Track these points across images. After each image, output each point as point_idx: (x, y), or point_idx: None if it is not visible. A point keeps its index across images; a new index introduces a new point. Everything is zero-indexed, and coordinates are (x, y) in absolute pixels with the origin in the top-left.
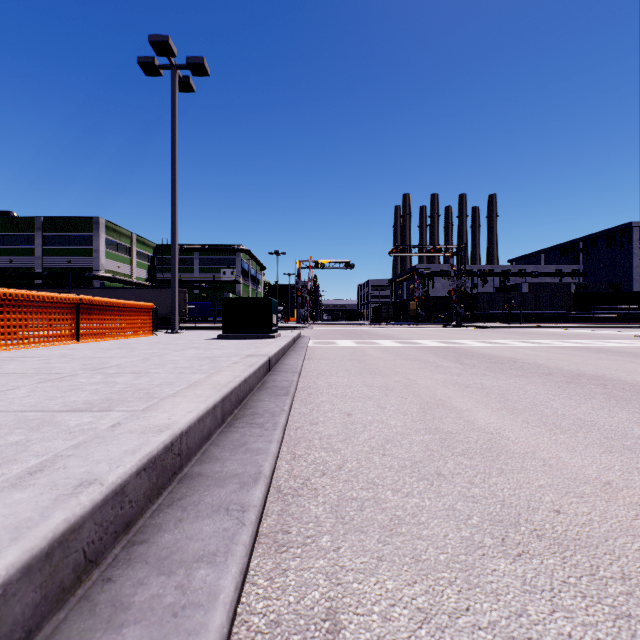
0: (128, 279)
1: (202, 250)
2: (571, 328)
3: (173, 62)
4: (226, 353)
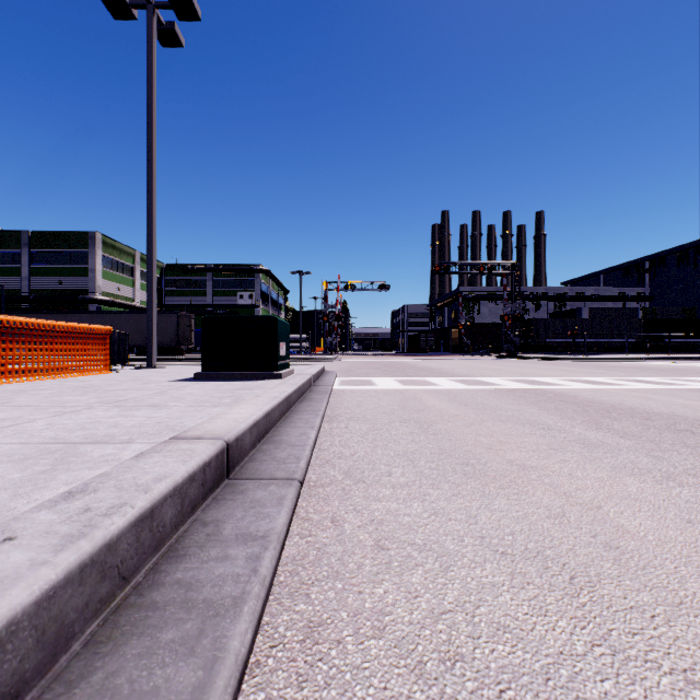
0: (130, 303)
1: (216, 270)
2: (652, 360)
3: None
4: (148, 422)
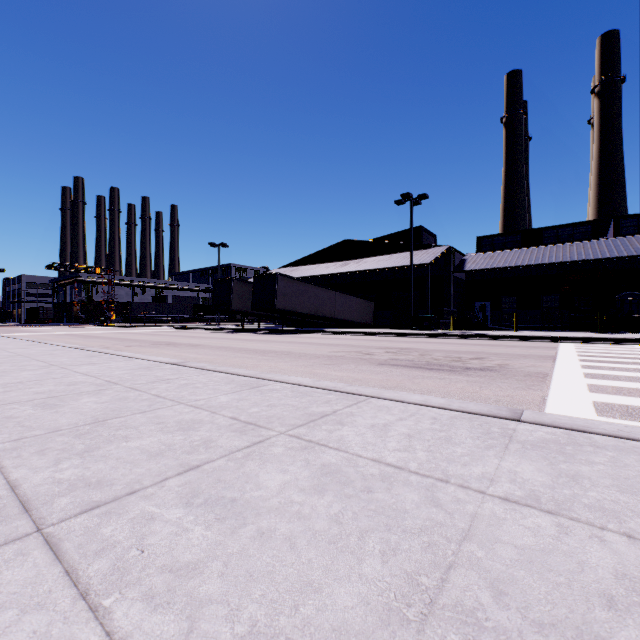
0: None
1: None
2: (172, 326)
3: None
4: None
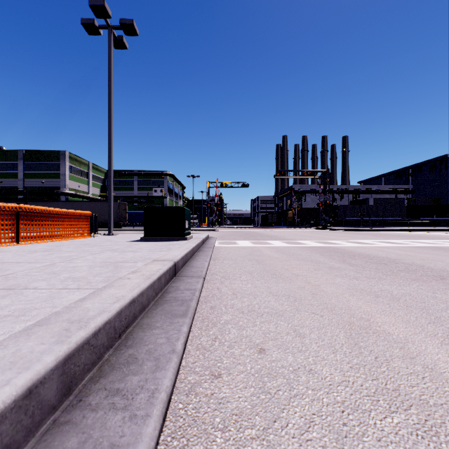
0: (86, 195)
1: (139, 174)
2: (408, 230)
3: (109, 23)
4: (136, 257)
